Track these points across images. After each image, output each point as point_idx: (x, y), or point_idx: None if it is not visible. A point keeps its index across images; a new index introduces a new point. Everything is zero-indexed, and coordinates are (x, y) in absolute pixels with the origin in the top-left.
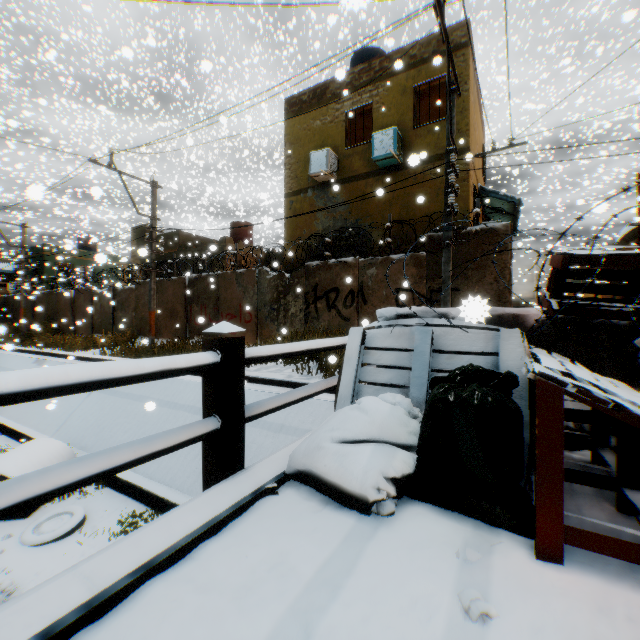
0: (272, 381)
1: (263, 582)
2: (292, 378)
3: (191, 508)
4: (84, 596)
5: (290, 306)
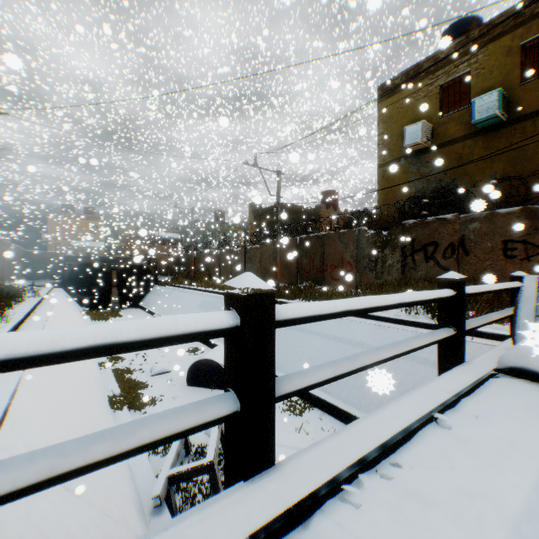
0: (383, 318)
1: (535, 412)
2: (401, 317)
3: (457, 374)
4: (447, 395)
5: (387, 258)
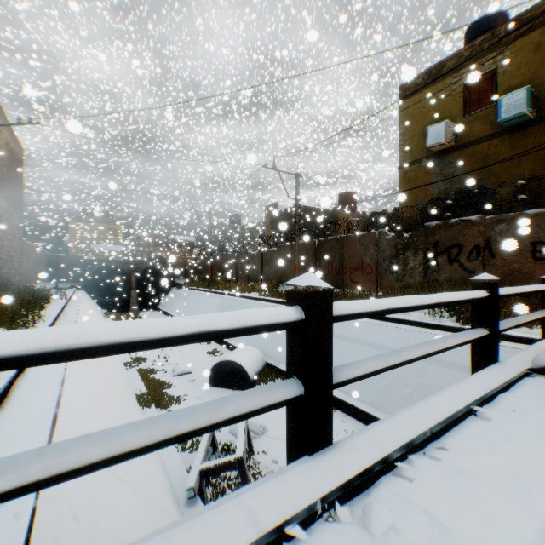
0: (406, 321)
1: None
2: (424, 320)
3: (491, 372)
4: (484, 390)
5: (409, 261)
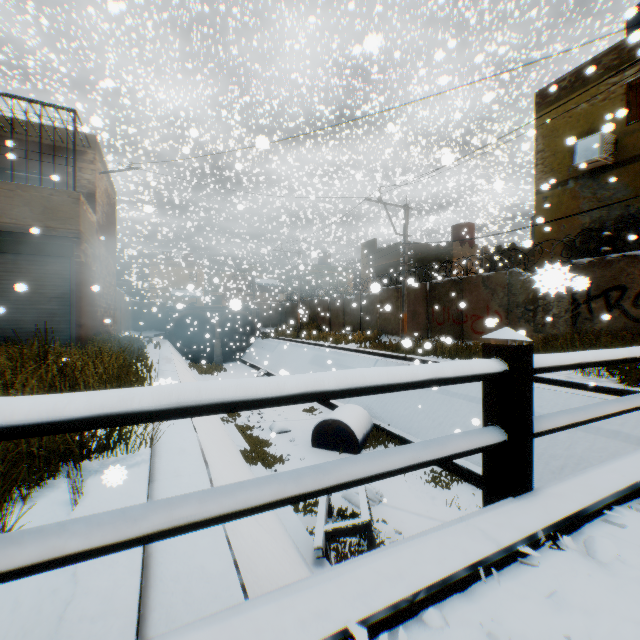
0: (550, 380)
1: None
2: (575, 379)
3: None
4: None
5: (550, 307)
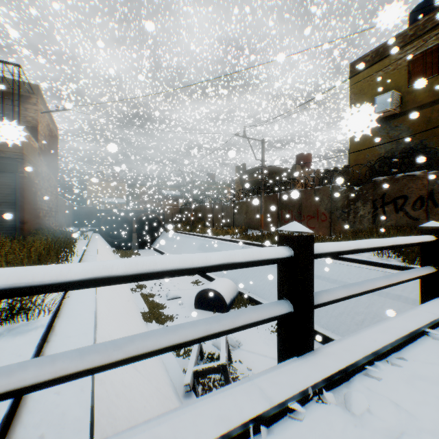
0: (357, 260)
1: None
2: (373, 259)
3: (438, 302)
4: (434, 316)
5: (358, 210)
